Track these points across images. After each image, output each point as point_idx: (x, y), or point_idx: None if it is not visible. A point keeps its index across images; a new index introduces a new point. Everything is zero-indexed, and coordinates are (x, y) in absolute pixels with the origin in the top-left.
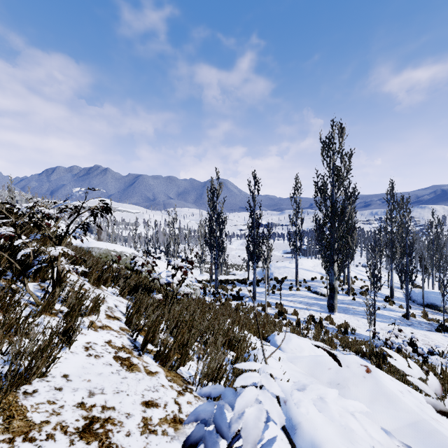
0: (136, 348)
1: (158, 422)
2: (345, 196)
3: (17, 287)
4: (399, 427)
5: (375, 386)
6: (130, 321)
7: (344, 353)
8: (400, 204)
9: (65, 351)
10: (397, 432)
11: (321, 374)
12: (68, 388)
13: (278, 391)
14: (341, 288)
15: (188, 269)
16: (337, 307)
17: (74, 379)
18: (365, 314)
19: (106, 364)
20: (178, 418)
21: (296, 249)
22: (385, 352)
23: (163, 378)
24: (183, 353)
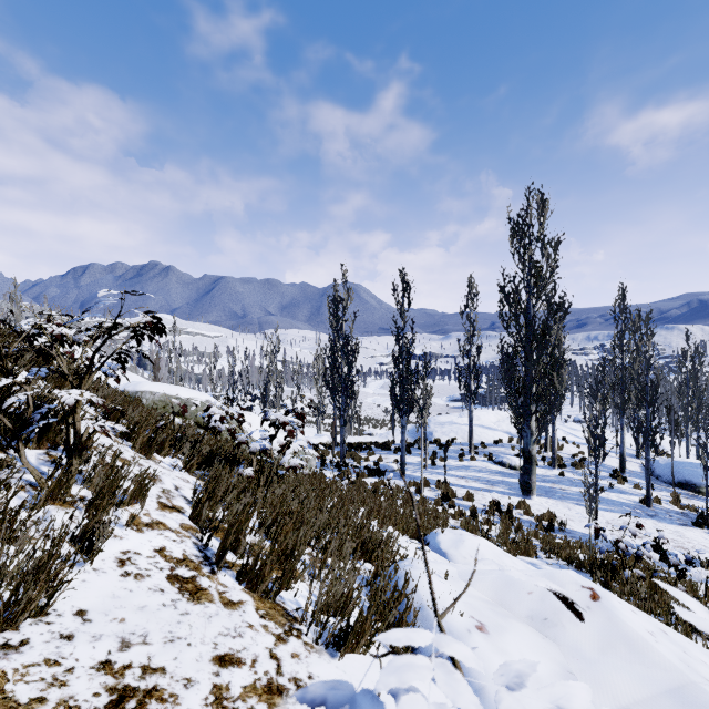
0: (206, 561)
1: (241, 693)
2: (548, 309)
3: (8, 457)
4: (651, 696)
5: (607, 623)
6: (199, 514)
7: (548, 563)
8: (635, 323)
9: (84, 567)
10: (648, 706)
11: (516, 601)
12: (85, 636)
13: (474, 706)
14: (542, 456)
15: (296, 426)
16: (536, 487)
17: (96, 617)
18: (580, 499)
19: (153, 589)
20: (276, 684)
21: (470, 394)
22: (615, 561)
23: (251, 612)
24: (286, 569)
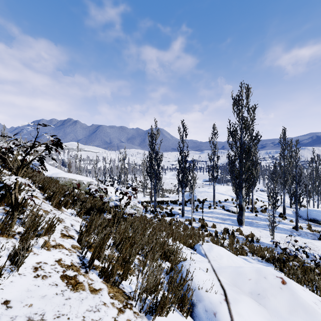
0: (83, 266)
1: None
2: (250, 139)
3: None
4: None
5: (292, 297)
6: (81, 239)
7: (252, 258)
8: (290, 145)
9: (13, 273)
10: None
11: (243, 284)
12: (6, 317)
13: None
14: (247, 207)
15: (132, 194)
16: (244, 221)
17: (15, 305)
18: (265, 227)
19: (51, 284)
20: None
21: (213, 178)
22: (284, 257)
23: (105, 295)
24: (125, 270)
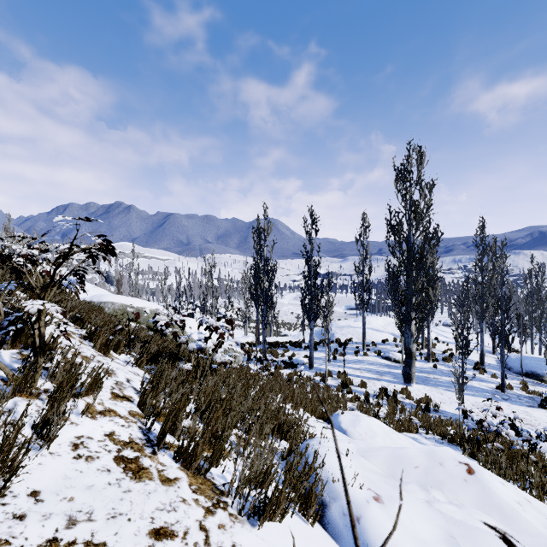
0: (149, 443)
1: None
2: (425, 238)
3: None
4: None
5: (482, 494)
6: (144, 403)
7: (426, 438)
8: (492, 248)
9: (41, 451)
10: None
11: (405, 474)
12: (36, 515)
13: None
14: (420, 352)
15: (226, 330)
16: (415, 377)
17: (48, 497)
18: (449, 386)
19: (101, 470)
20: None
21: (363, 304)
22: (479, 436)
23: (185, 488)
24: (215, 450)
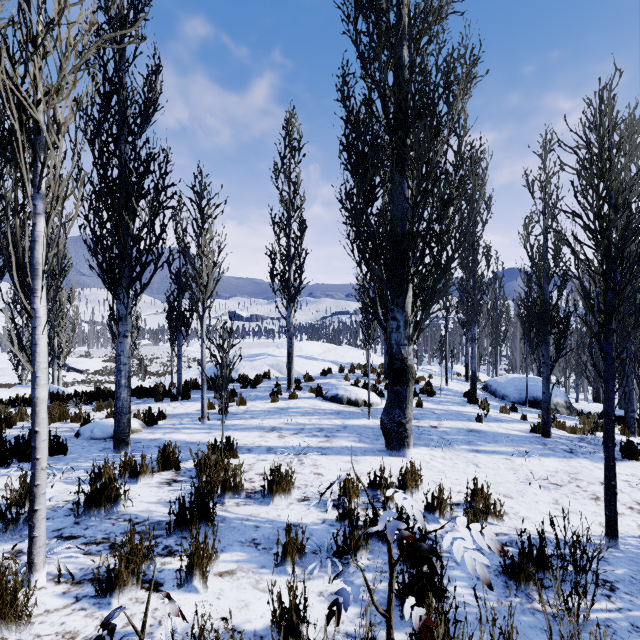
0: None
1: None
2: (438, 68)
3: None
4: None
5: None
6: None
7: None
8: (488, 205)
9: None
10: None
11: None
12: None
13: None
14: (385, 384)
15: None
16: None
17: None
18: (468, 439)
19: None
20: None
21: (289, 296)
22: None
23: None
24: None
